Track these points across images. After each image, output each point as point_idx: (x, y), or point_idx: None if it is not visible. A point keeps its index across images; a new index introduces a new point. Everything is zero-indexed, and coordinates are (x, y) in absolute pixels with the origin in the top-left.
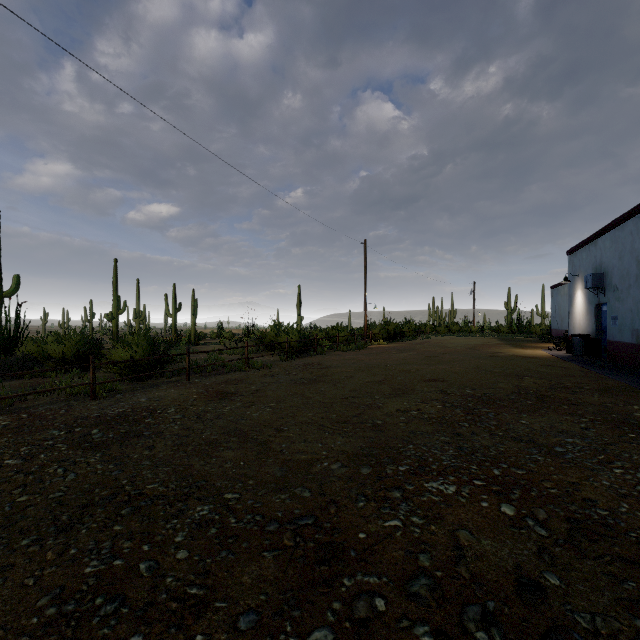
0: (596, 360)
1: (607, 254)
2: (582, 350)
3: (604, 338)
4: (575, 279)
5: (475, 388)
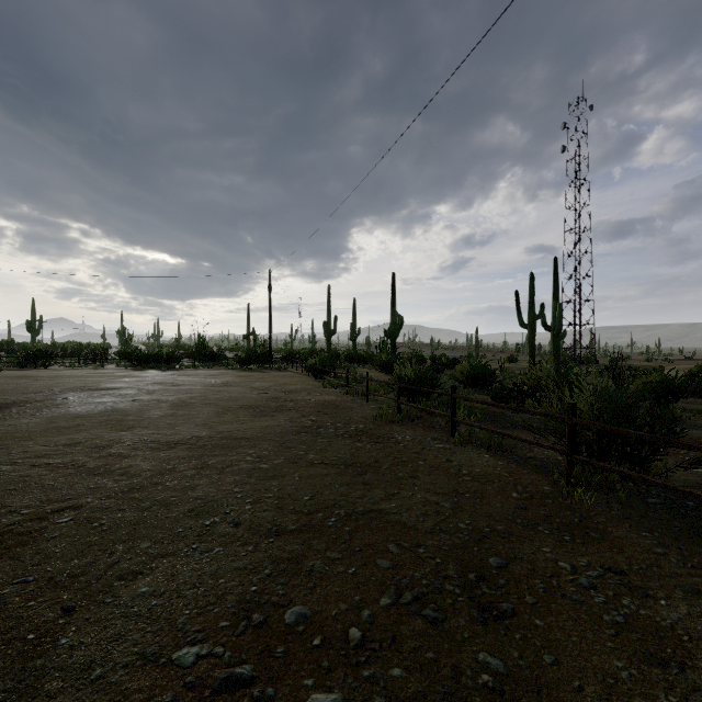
0: None
1: None
2: None
3: None
4: None
5: (71, 414)
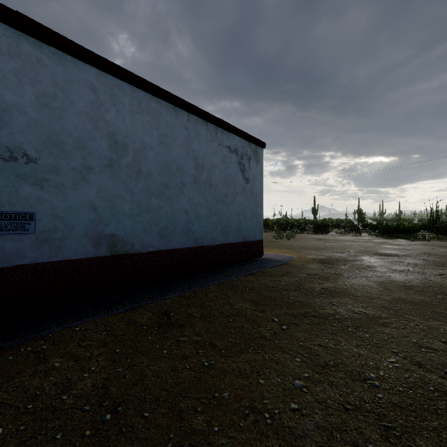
0: None
1: None
2: None
3: None
4: None
5: (395, 282)
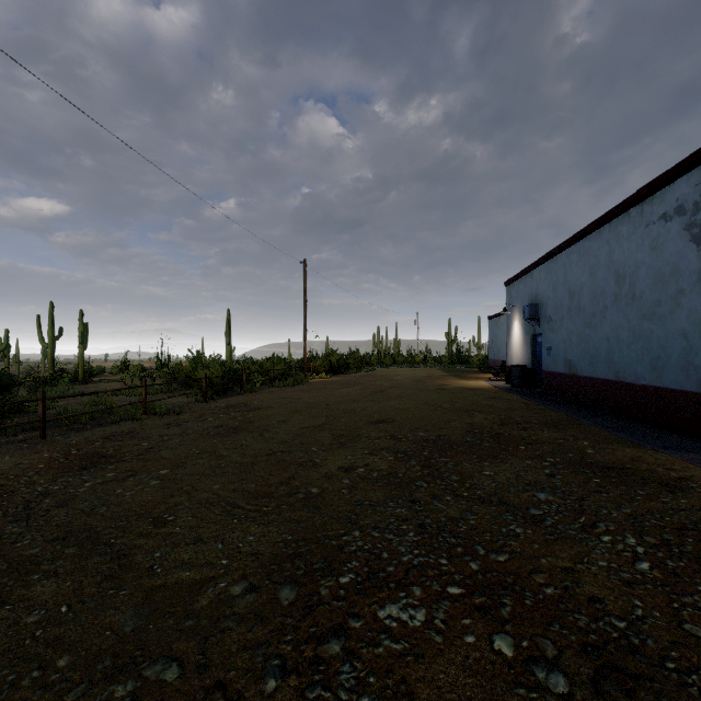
0: (533, 390)
1: (542, 285)
2: (520, 380)
3: (539, 368)
4: (513, 310)
5: (428, 429)
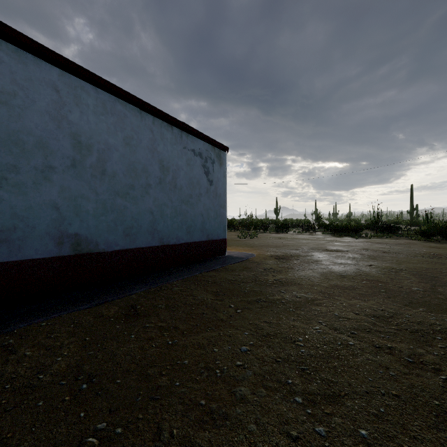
0: None
1: None
2: None
3: None
4: None
5: (334, 272)
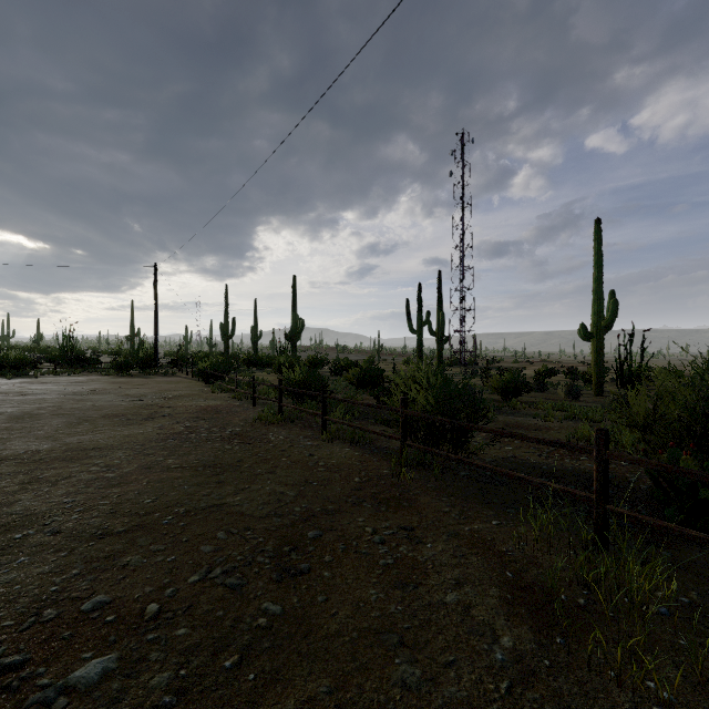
0: None
1: None
2: None
3: None
4: None
5: None
